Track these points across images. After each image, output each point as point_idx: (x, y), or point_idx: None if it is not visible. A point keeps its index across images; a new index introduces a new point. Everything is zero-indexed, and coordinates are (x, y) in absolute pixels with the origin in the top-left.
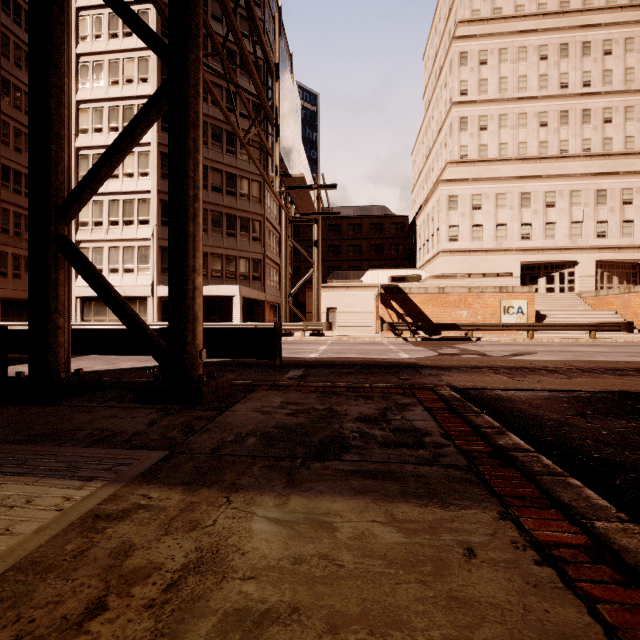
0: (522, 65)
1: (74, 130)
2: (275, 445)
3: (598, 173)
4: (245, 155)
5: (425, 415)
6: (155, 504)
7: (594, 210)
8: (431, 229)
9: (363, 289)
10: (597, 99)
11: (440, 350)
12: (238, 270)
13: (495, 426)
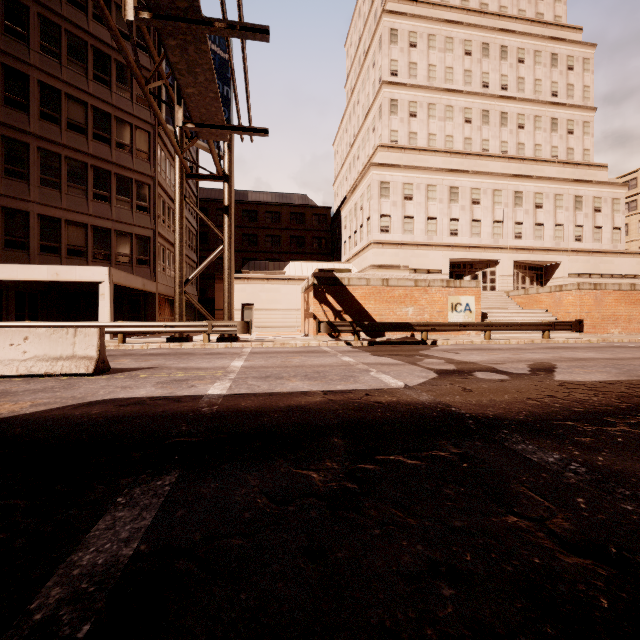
0: (449, 56)
1: None
2: None
3: (516, 175)
4: (125, 90)
5: None
6: None
7: (512, 211)
8: (360, 219)
9: (286, 282)
10: (513, 104)
11: (423, 363)
12: (114, 249)
13: None
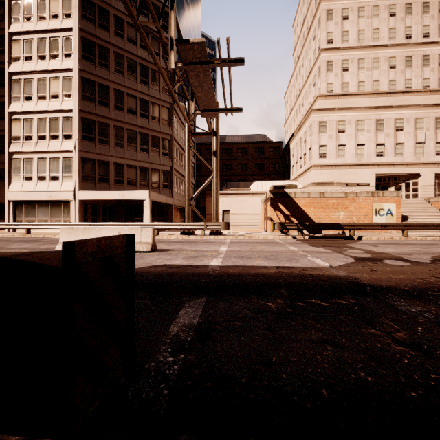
0: (376, 20)
1: (7, 58)
2: None
3: (437, 104)
4: (156, 85)
5: None
6: None
7: (434, 133)
8: (304, 149)
9: (251, 195)
10: (434, 47)
11: (346, 252)
12: (150, 179)
13: None
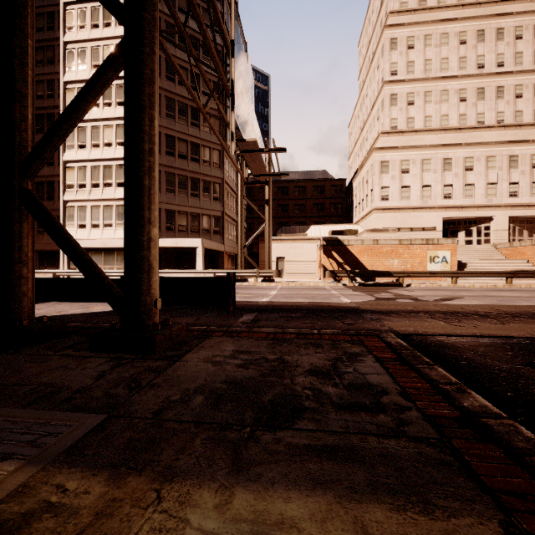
0: (444, 49)
1: (62, 107)
2: (223, 406)
3: (511, 141)
4: (207, 127)
5: (377, 367)
6: (68, 502)
7: (507, 173)
8: (366, 190)
9: (307, 241)
10: (509, 77)
11: (377, 295)
12: (201, 225)
13: (453, 382)
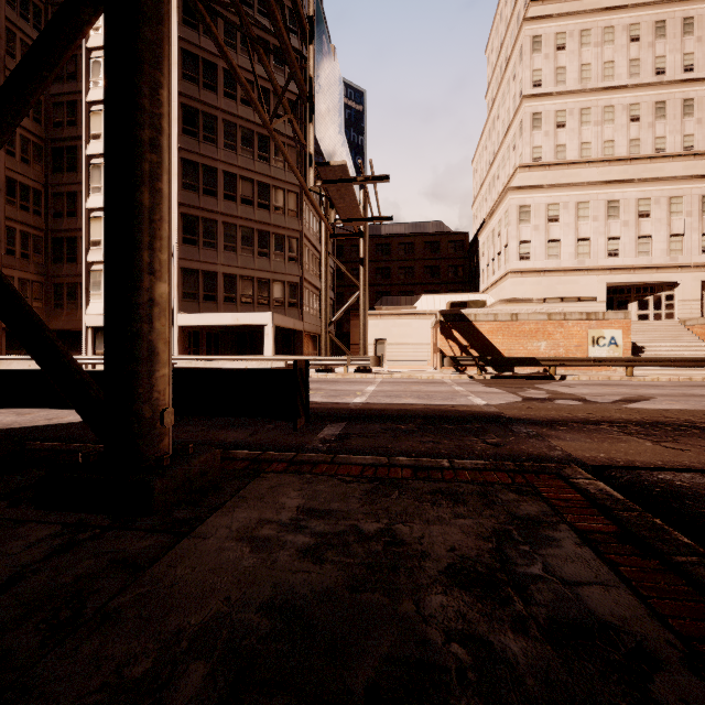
0: (608, 49)
1: (85, 136)
2: None
3: (704, 175)
4: (280, 162)
5: (592, 561)
6: None
7: (699, 220)
8: (497, 246)
9: (417, 317)
10: (702, 86)
11: (522, 393)
12: (272, 295)
13: None
